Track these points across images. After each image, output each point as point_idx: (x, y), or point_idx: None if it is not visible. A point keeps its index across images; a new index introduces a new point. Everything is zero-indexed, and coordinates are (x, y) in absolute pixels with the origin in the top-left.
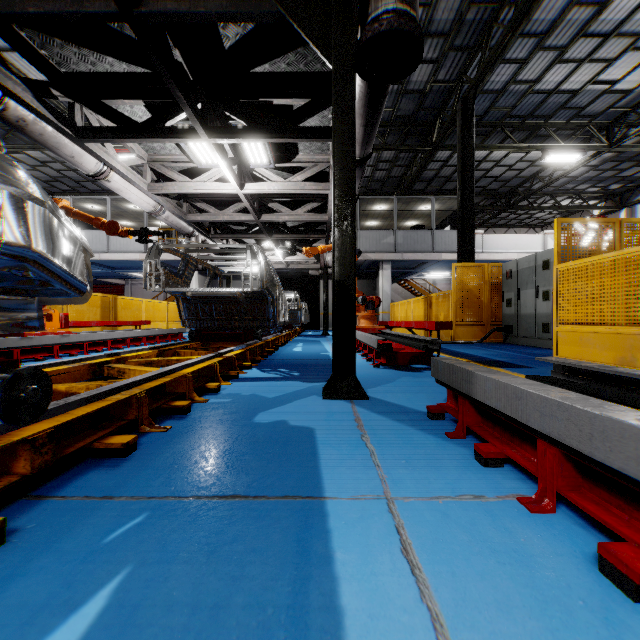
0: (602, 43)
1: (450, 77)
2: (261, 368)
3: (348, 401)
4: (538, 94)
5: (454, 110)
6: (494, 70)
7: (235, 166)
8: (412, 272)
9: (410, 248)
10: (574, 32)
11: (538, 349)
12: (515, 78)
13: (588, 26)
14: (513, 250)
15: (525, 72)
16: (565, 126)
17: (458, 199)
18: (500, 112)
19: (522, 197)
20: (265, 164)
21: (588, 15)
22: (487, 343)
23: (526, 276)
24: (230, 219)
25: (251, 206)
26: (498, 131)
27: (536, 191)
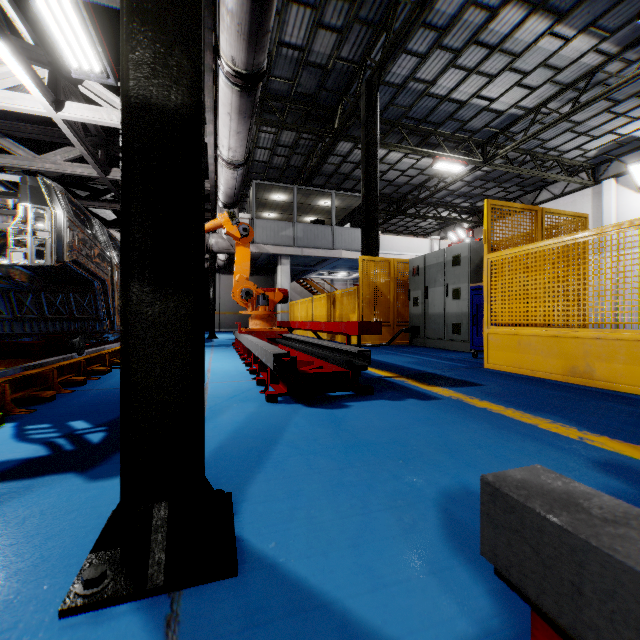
0: (489, 55)
1: (354, 57)
2: (29, 421)
3: (159, 616)
4: (432, 98)
5: (357, 94)
6: (396, 60)
7: (46, 71)
8: (312, 270)
9: (310, 243)
10: (468, 36)
11: (451, 352)
12: (414, 74)
13: (480, 32)
14: (406, 252)
15: (423, 70)
16: (451, 137)
17: (362, 189)
18: (398, 111)
19: (412, 204)
20: (98, 75)
21: (481, 20)
22: (395, 345)
23: (434, 273)
24: (56, 169)
25: (87, 150)
26: (395, 132)
27: (424, 199)
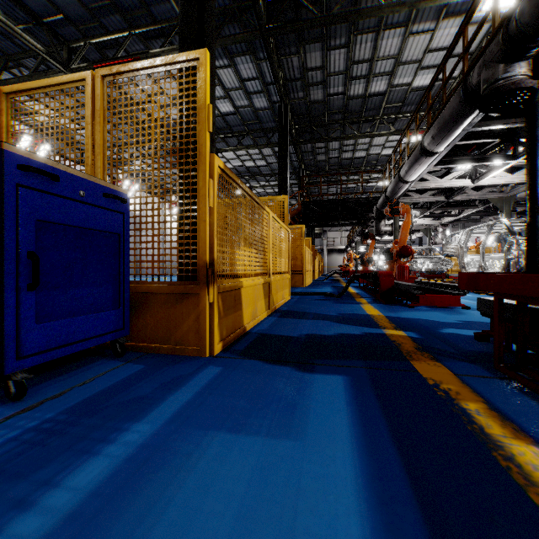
0: None
1: None
2: None
3: None
4: None
5: None
6: None
7: None
8: None
9: None
10: None
11: None
12: None
13: None
14: None
15: None
16: None
17: None
18: None
19: None
20: None
21: None
22: None
23: None
24: None
25: None
26: None
27: None
